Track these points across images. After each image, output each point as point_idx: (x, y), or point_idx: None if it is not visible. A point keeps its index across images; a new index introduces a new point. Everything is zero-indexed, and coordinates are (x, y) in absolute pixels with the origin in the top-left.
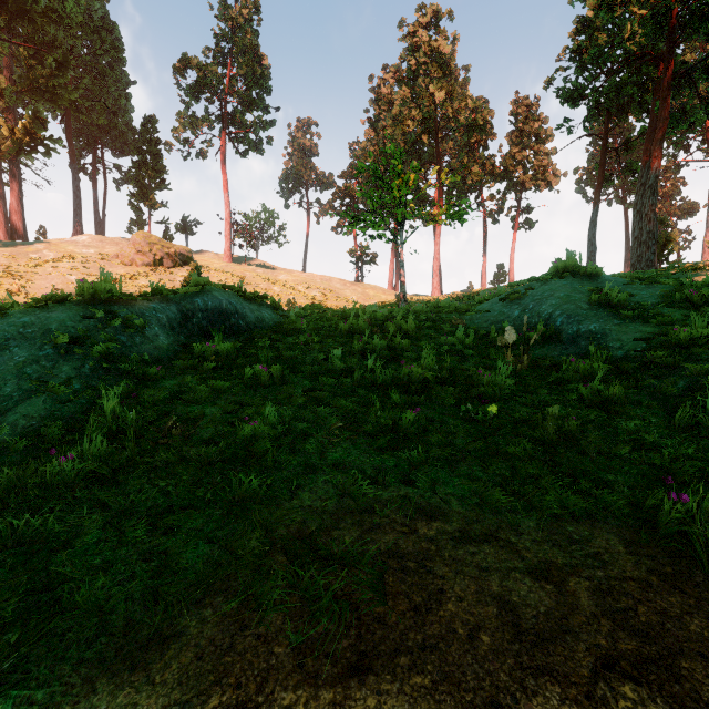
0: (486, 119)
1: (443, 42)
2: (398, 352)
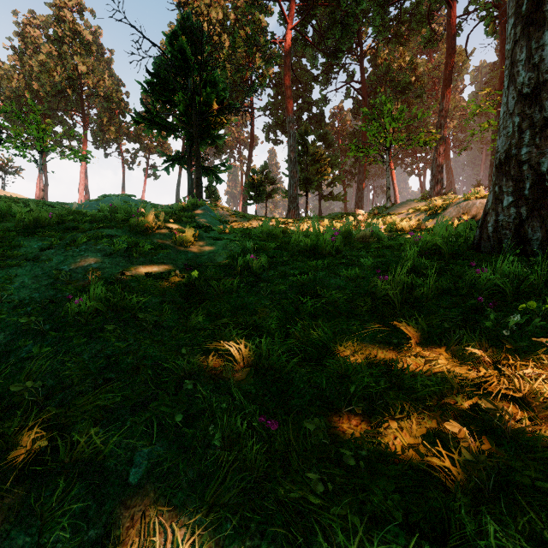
0: (121, 98)
1: (86, 31)
2: (27, 206)
